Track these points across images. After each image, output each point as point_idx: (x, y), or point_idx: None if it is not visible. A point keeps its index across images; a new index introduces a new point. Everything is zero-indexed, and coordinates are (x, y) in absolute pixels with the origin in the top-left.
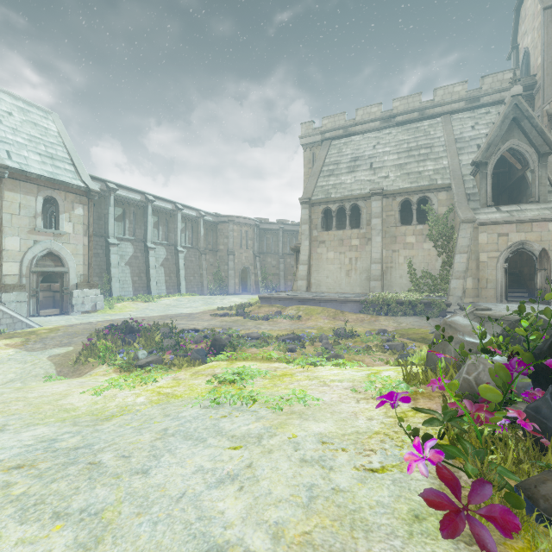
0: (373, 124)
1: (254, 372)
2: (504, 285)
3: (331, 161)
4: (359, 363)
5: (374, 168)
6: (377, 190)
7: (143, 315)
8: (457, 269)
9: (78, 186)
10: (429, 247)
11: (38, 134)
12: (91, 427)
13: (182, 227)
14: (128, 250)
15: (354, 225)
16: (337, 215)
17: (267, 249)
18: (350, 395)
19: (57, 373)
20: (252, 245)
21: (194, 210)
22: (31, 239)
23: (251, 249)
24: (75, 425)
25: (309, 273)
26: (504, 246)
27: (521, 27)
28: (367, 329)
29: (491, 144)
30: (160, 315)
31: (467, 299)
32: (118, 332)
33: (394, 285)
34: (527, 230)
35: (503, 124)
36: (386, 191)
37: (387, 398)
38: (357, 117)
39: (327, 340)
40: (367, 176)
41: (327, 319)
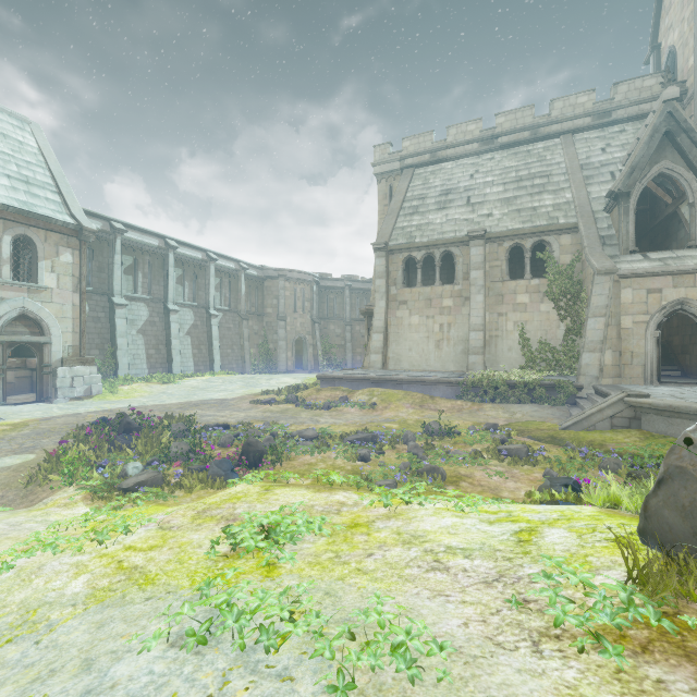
0: (469, 147)
1: (297, 525)
2: (655, 361)
3: (415, 195)
4: (467, 480)
5: (473, 204)
6: (477, 231)
7: (157, 402)
8: (591, 338)
9: (65, 223)
10: (549, 308)
11: (8, 149)
12: None
13: (216, 283)
14: (141, 313)
15: (445, 281)
16: (422, 267)
17: (330, 313)
18: (507, 614)
19: None
20: (309, 308)
21: (232, 260)
22: None
23: (308, 313)
24: None
25: (385, 345)
26: (655, 306)
27: (664, 20)
28: (469, 422)
29: (635, 167)
30: (181, 402)
31: (606, 380)
32: (108, 430)
33: (501, 360)
34: (688, 285)
35: (651, 140)
36: (490, 233)
37: None
38: (448, 138)
39: (414, 440)
40: (464, 214)
41: (411, 408)
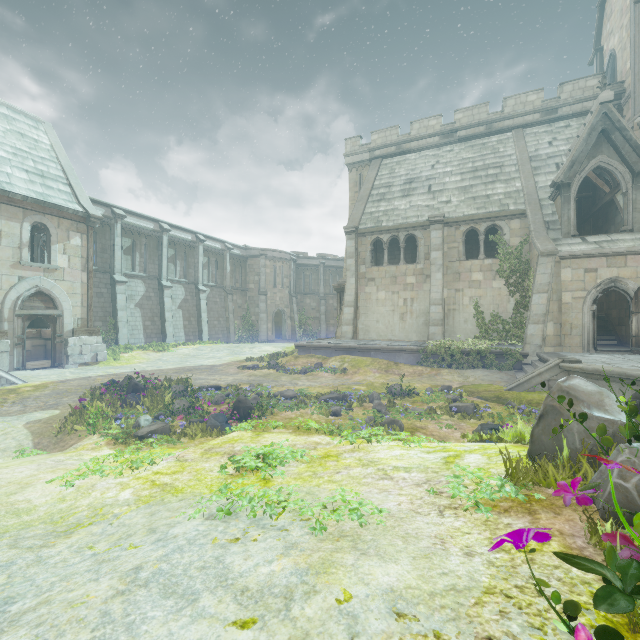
0: (431, 140)
1: (285, 453)
2: (591, 332)
3: (382, 184)
4: (421, 431)
5: (433, 191)
6: (437, 217)
7: (155, 367)
8: (535, 312)
9: (75, 211)
10: (500, 285)
11: (25, 146)
12: (34, 551)
13: (204, 262)
14: (138, 289)
15: (409, 260)
16: (389, 247)
17: (306, 289)
18: (427, 499)
19: (34, 445)
20: (287, 283)
21: (219, 241)
22: (15, 275)
23: (286, 288)
24: (13, 546)
25: (355, 317)
26: (592, 284)
27: (606, 25)
28: (428, 384)
29: (575, 161)
30: (176, 367)
31: (548, 348)
32: (118, 390)
33: (458, 330)
34: (620, 265)
35: (589, 137)
36: (448, 218)
37: (512, 536)
38: (412, 132)
39: (379, 399)
40: (425, 201)
41: (378, 373)
